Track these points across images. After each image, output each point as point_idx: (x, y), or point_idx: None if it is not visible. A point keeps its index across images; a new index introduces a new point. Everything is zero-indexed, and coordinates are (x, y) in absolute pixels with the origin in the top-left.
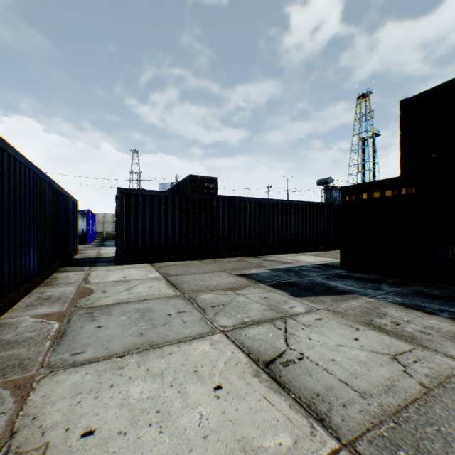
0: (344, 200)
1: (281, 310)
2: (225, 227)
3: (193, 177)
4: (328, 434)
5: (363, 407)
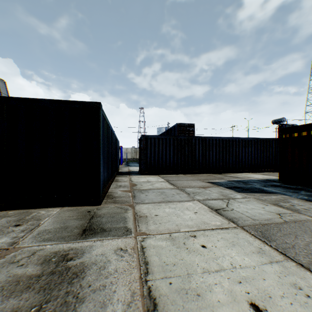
0: (281, 138)
1: (228, 196)
2: (200, 155)
3: (179, 124)
4: (234, 224)
5: (252, 222)
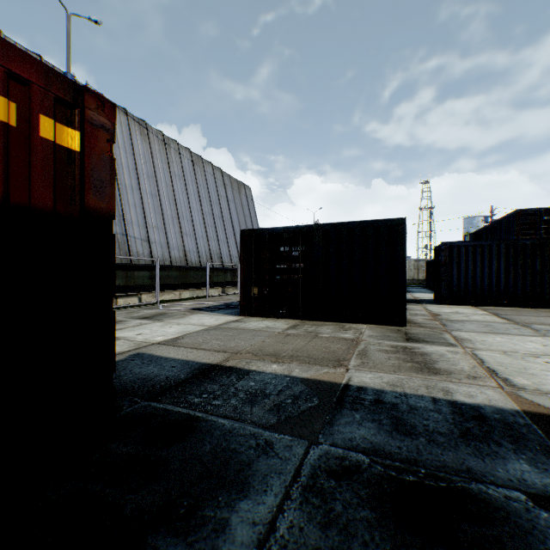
0: None
1: None
2: None
3: (520, 212)
4: None
5: None
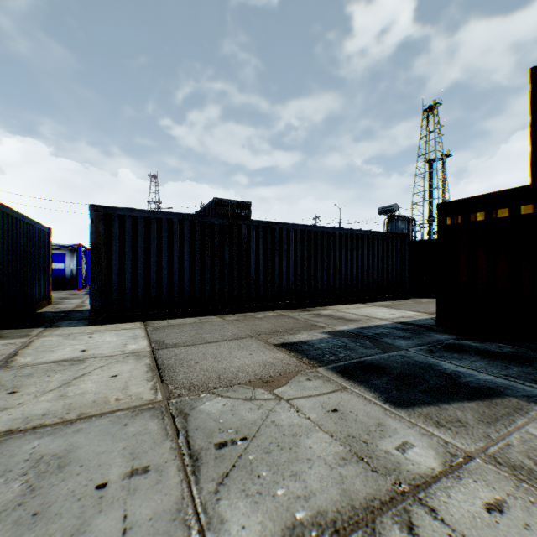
0: (443, 225)
1: (382, 460)
2: (260, 267)
3: (218, 201)
4: None
5: None
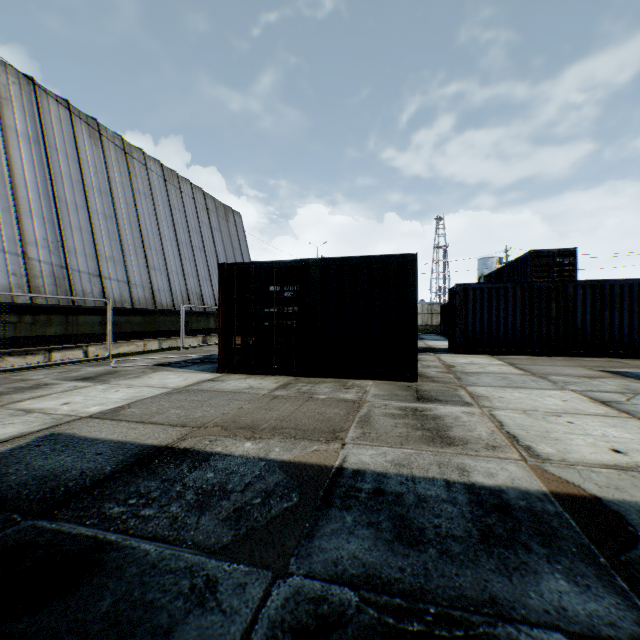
0: None
1: (637, 391)
2: (586, 320)
3: (534, 253)
4: (626, 415)
5: None
